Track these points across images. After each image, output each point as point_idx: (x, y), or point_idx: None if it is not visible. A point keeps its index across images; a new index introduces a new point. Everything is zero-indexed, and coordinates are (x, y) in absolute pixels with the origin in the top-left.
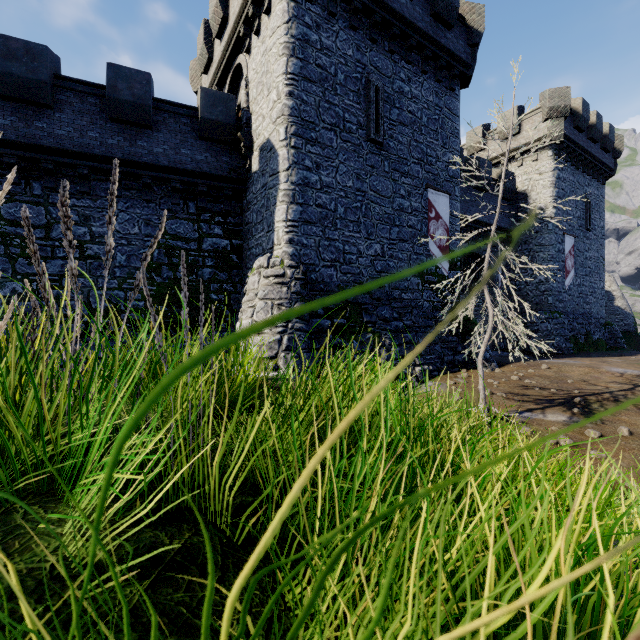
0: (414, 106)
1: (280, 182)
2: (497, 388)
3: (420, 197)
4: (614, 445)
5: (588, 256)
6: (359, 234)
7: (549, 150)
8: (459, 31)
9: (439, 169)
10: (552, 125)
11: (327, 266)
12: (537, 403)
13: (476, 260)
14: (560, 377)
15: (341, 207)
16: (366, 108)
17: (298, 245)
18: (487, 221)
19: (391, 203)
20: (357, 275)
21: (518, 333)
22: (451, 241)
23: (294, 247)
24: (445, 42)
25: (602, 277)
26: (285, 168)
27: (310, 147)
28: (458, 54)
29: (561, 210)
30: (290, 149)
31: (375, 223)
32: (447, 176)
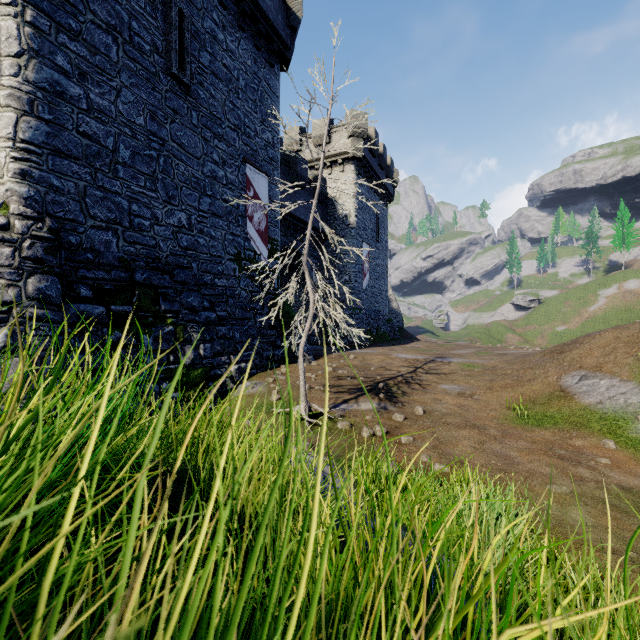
0: (230, 61)
1: (1, 72)
2: (315, 381)
3: (237, 170)
4: (416, 426)
5: (378, 263)
6: (155, 193)
7: (352, 165)
8: (279, 5)
9: (258, 145)
10: (355, 143)
11: (100, 228)
12: (351, 393)
13: (297, 238)
14: (365, 365)
15: (125, 149)
16: (166, 30)
17: (41, 185)
18: (304, 218)
19: (201, 166)
20: (152, 248)
21: (339, 320)
22: (271, 228)
23: (32, 186)
24: (264, 7)
25: (386, 282)
26: (12, 52)
27: (67, 39)
28: (278, 28)
29: (361, 220)
30: (23, 24)
31: (179, 185)
32: (266, 156)
